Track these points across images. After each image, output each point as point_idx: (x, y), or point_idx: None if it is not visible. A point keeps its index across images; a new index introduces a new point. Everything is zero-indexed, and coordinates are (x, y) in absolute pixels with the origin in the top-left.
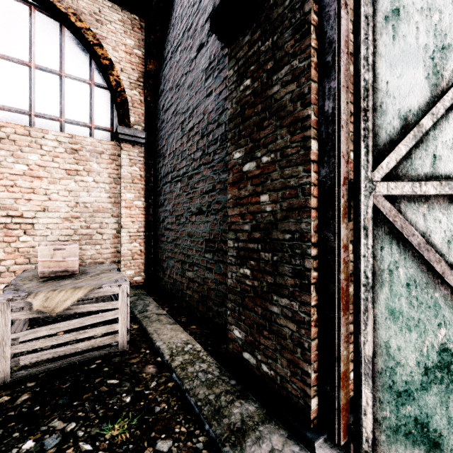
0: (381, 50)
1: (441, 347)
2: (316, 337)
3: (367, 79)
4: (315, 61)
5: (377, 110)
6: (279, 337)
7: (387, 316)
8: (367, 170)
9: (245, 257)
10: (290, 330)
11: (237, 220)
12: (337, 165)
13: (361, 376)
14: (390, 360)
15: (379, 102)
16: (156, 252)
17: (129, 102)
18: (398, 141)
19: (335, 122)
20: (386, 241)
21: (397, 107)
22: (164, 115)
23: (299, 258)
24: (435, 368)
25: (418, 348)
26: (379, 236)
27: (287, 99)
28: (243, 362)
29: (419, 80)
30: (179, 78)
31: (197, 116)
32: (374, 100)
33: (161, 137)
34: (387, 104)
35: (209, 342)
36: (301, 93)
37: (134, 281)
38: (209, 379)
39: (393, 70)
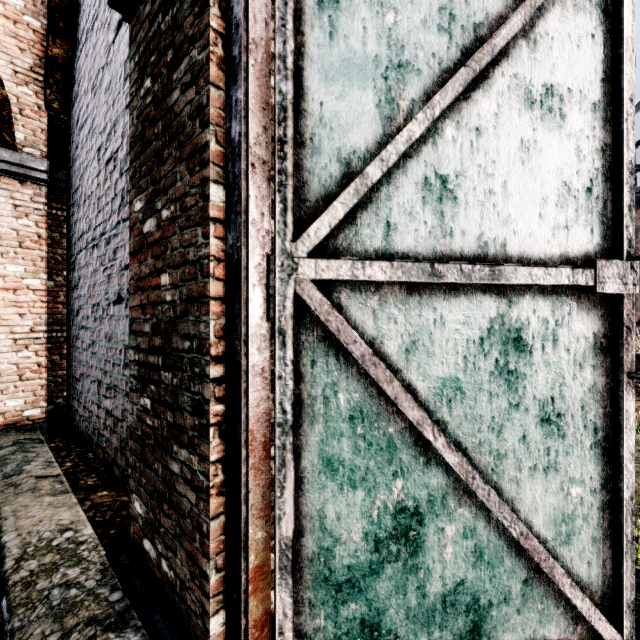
0: (313, 52)
1: (397, 506)
2: (221, 513)
3: (285, 92)
4: (219, 53)
5: (307, 144)
6: (179, 514)
7: (321, 469)
8: (285, 239)
9: (146, 379)
10: (189, 502)
11: (138, 315)
12: (246, 228)
13: (275, 573)
14: (326, 537)
15: (309, 132)
16: (69, 366)
17: (12, 106)
18: (337, 197)
19: (242, 156)
20: (320, 352)
21: (336, 144)
22: (79, 135)
23: (198, 382)
24: (389, 539)
25: (366, 513)
26: (310, 345)
27: (187, 114)
28: (144, 556)
29: (367, 107)
30: (95, 75)
31: (115, 140)
32: (302, 128)
33: (75, 173)
34: (321, 137)
35: (117, 520)
36: (200, 105)
37: (25, 417)
38: (67, 600)
39: (330, 86)
